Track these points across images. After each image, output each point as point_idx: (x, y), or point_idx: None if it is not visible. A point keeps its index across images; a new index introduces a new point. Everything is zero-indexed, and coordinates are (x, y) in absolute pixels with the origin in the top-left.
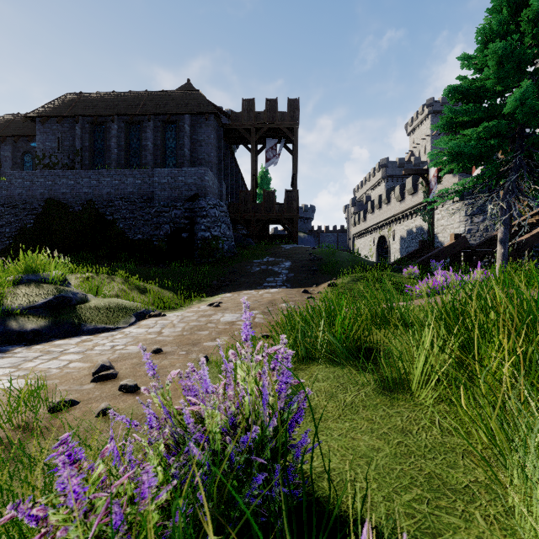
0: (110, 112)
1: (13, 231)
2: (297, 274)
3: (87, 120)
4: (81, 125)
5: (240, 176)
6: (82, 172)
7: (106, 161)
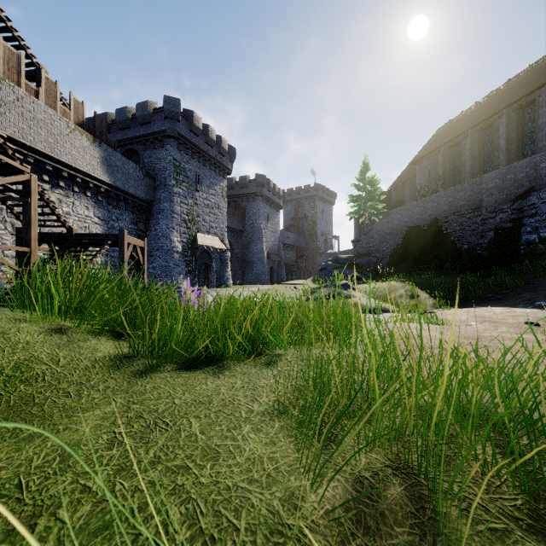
0: (464, 129)
1: (392, 251)
2: None
3: (446, 146)
4: (442, 153)
5: None
6: (427, 198)
7: (461, 176)
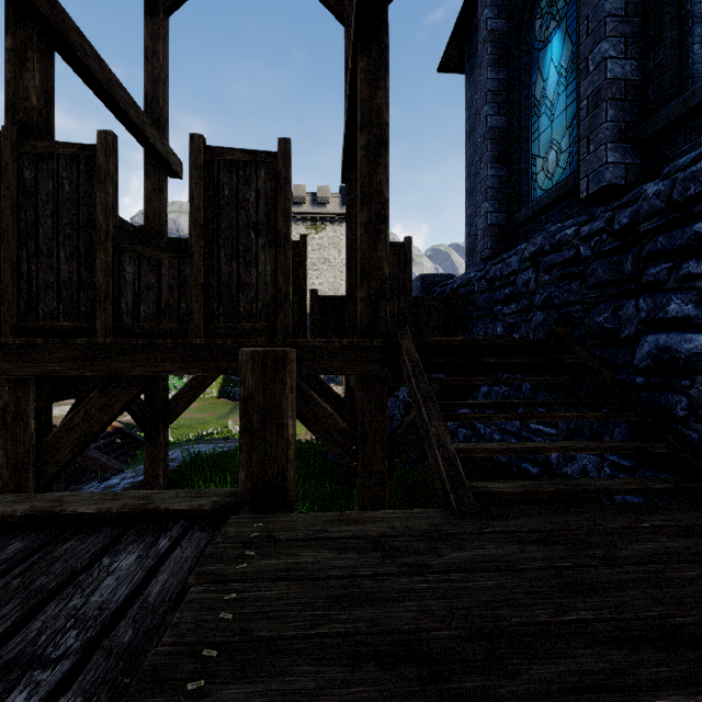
0: None
1: None
2: None
3: None
4: None
5: None
6: None
7: None
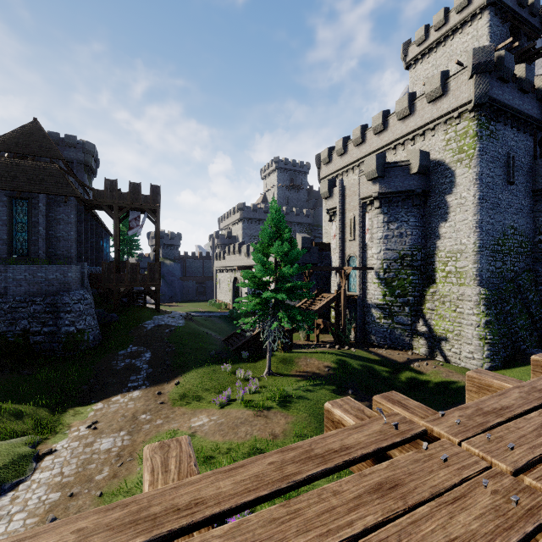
0: None
1: None
2: (155, 369)
3: None
4: None
5: (100, 225)
6: None
7: None
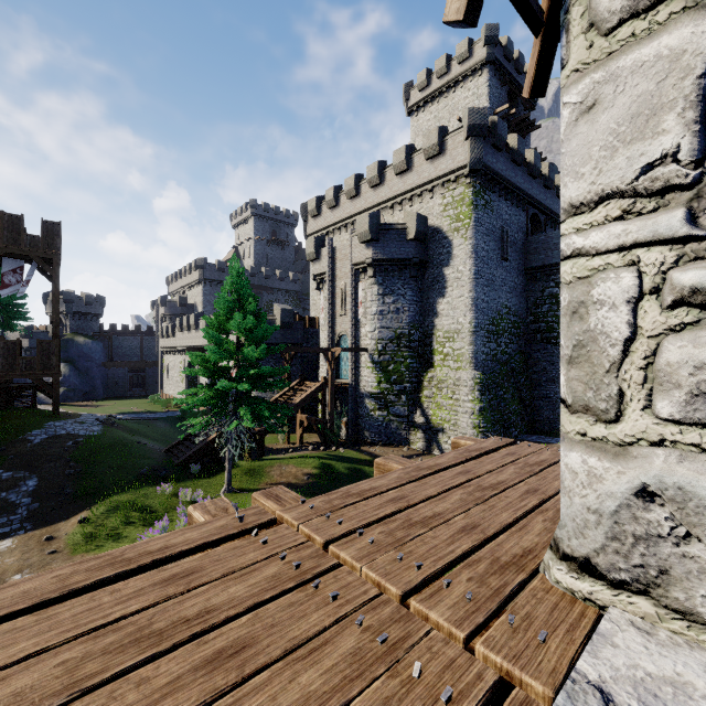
0: None
1: None
2: (44, 502)
3: None
4: None
5: None
6: None
7: None
